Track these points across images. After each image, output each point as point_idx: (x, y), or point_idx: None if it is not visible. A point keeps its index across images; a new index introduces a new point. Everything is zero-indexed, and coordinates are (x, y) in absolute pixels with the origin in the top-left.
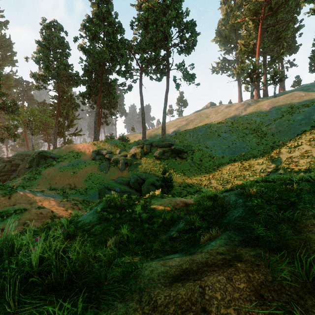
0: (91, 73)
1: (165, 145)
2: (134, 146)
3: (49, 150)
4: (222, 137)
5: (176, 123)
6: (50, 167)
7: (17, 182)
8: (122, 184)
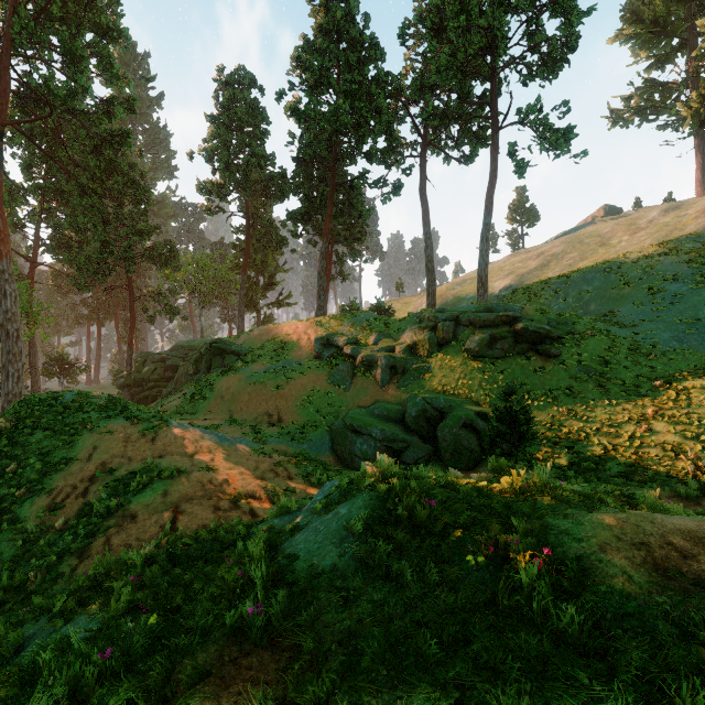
0: (311, 166)
1: (496, 322)
2: (410, 325)
3: (231, 338)
4: (668, 294)
5: (512, 267)
6: (231, 374)
7: (172, 403)
8: (387, 419)
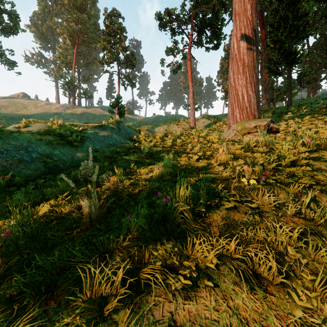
0: None
1: None
2: None
3: None
4: None
5: None
6: None
7: None
8: None
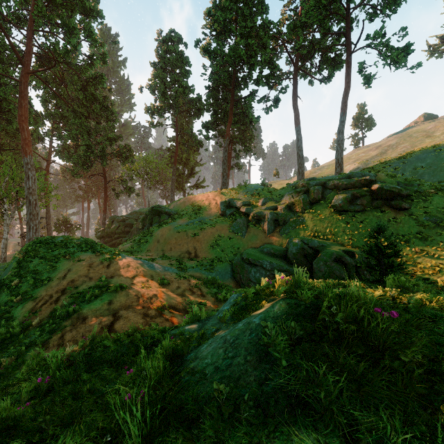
0: (218, 92)
1: (356, 185)
2: (288, 191)
3: (166, 206)
4: None
5: (357, 156)
6: (164, 226)
7: (126, 245)
8: (273, 256)
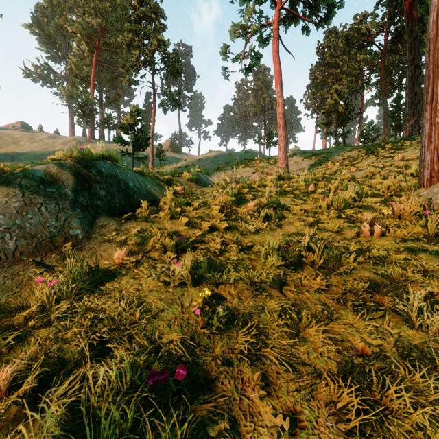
0: None
1: None
2: None
3: None
4: None
5: None
6: None
7: None
8: None
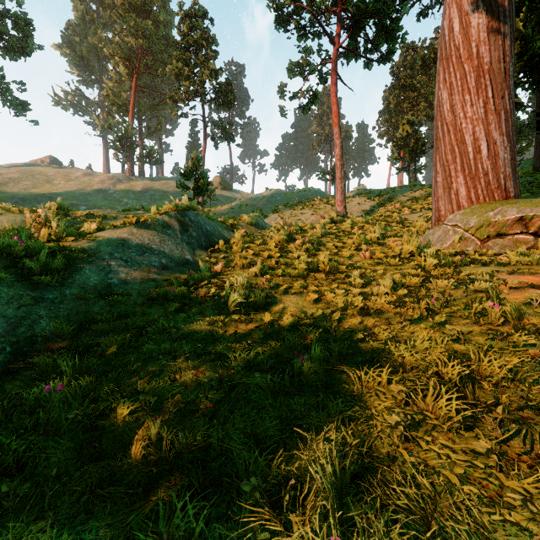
0: None
1: None
2: None
3: None
4: None
5: None
6: None
7: None
8: None
